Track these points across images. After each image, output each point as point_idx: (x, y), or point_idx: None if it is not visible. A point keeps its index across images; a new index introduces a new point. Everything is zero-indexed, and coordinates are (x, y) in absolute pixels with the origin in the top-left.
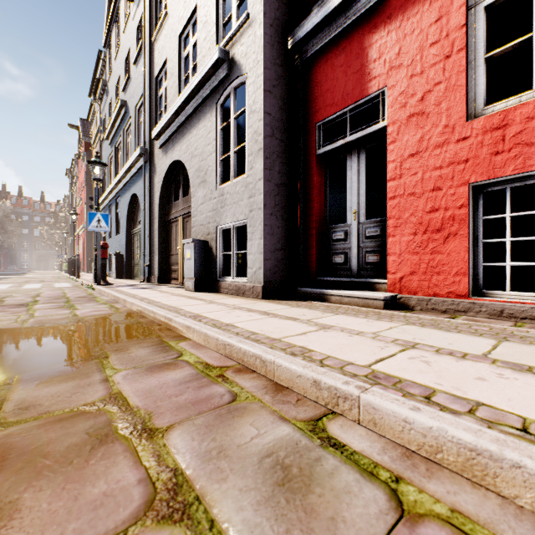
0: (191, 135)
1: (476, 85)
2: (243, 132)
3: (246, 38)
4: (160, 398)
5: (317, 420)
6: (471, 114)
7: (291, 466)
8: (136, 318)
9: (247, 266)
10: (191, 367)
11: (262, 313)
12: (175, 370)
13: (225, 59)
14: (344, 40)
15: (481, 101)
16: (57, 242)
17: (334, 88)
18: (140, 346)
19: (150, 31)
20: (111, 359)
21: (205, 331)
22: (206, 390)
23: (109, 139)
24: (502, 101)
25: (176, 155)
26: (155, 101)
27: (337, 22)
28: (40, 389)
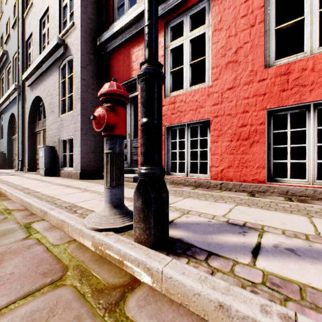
0: (46, 82)
1: (168, 83)
2: None
3: (73, 35)
4: None
5: (32, 222)
6: (166, 95)
7: (1, 234)
8: None
9: None
10: None
11: (65, 186)
12: None
13: (62, 44)
14: (123, 48)
15: (169, 90)
16: None
17: (119, 71)
18: None
19: (22, 10)
20: None
21: (16, 195)
22: None
23: None
24: (175, 92)
25: (38, 92)
26: (26, 56)
27: (119, 38)
28: None
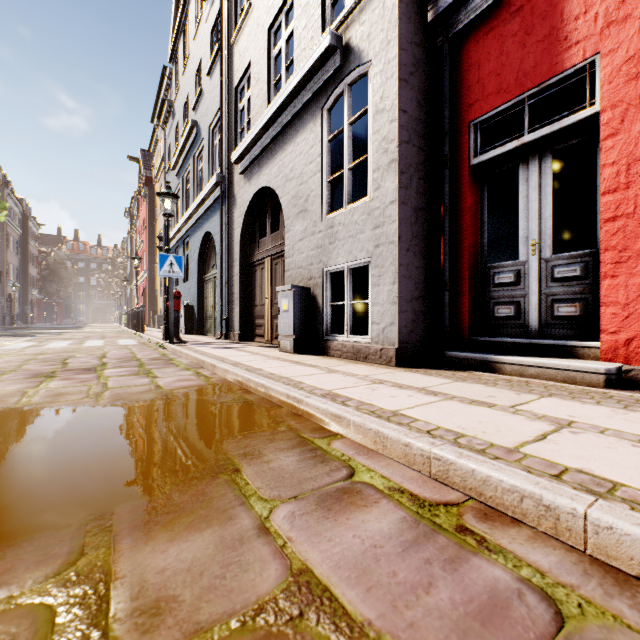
0: (285, 152)
1: None
2: (338, 152)
3: (368, 14)
4: (396, 594)
5: None
6: None
7: None
8: (240, 394)
9: (342, 319)
10: (391, 502)
11: (423, 392)
12: (370, 509)
13: (337, 46)
14: None
15: None
16: (115, 291)
17: (502, 68)
18: (276, 448)
19: (228, 31)
20: (246, 474)
21: (376, 428)
22: (471, 575)
23: (176, 169)
24: None
25: (264, 180)
26: (235, 117)
27: None
28: (161, 547)
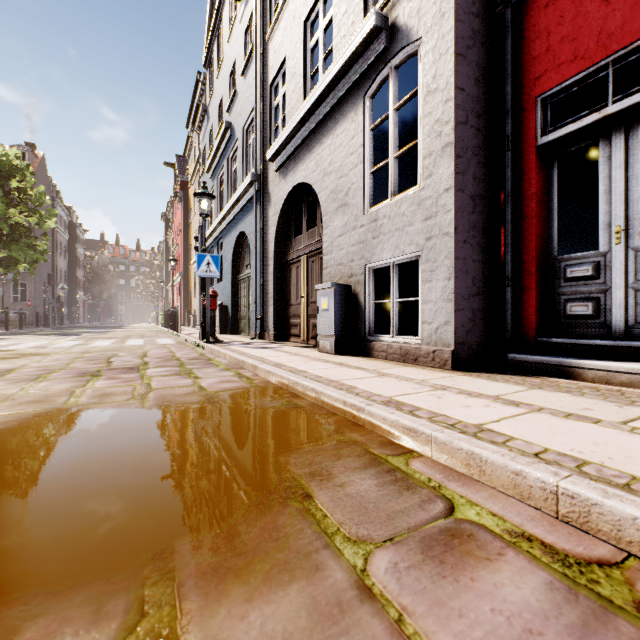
0: (323, 146)
1: None
2: None
3: None
4: None
5: None
6: None
7: None
8: (288, 398)
9: None
10: (521, 554)
11: (500, 402)
12: (497, 565)
13: (382, 27)
14: None
15: None
16: (152, 292)
17: (579, 31)
18: (346, 466)
19: (262, 28)
20: (320, 502)
21: (469, 448)
22: None
23: (211, 171)
24: None
25: (300, 176)
26: (270, 114)
27: None
28: (239, 611)
